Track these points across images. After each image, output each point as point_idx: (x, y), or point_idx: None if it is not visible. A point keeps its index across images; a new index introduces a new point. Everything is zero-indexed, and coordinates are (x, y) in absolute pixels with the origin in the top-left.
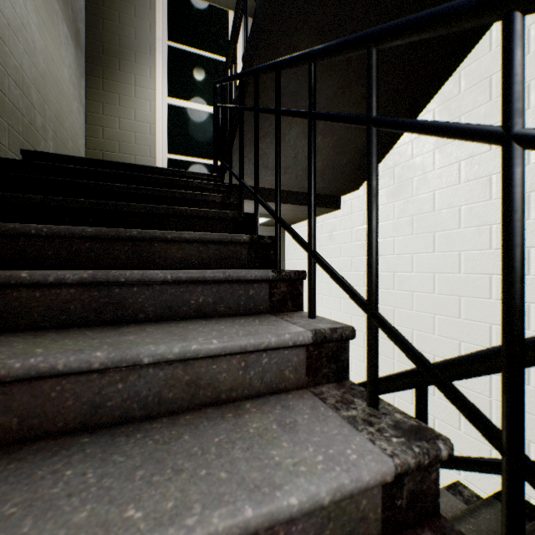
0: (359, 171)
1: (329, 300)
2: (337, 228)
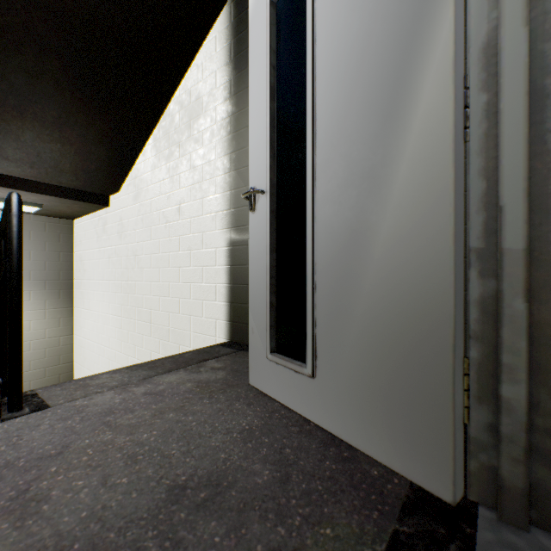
0: (113, 177)
1: (104, 284)
2: (108, 222)
